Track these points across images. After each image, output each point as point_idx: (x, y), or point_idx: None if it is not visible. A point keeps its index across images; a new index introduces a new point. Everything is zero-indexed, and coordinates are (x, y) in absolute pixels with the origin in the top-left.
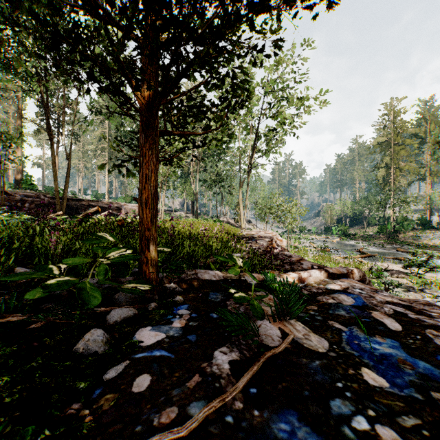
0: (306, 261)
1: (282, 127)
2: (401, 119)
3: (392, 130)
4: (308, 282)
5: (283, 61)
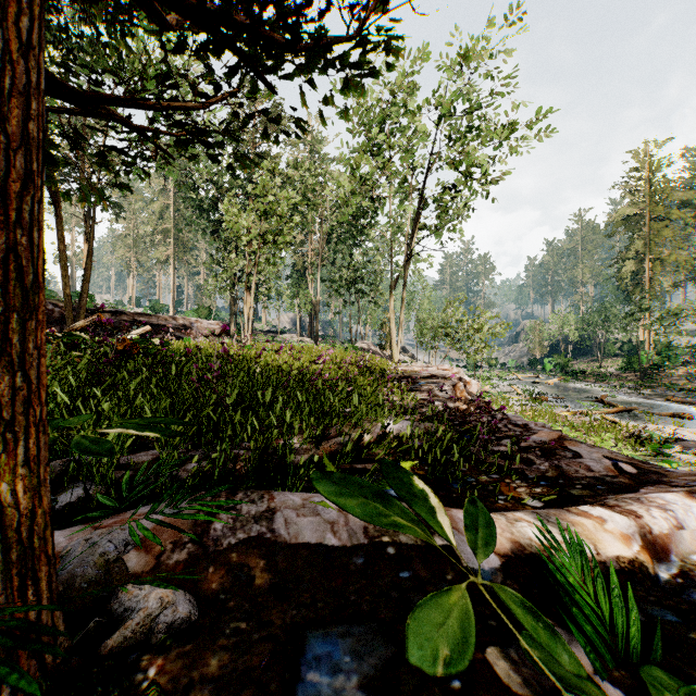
0: (582, 444)
1: (465, 184)
2: (662, 177)
3: (646, 196)
4: (680, 553)
5: (470, 59)
